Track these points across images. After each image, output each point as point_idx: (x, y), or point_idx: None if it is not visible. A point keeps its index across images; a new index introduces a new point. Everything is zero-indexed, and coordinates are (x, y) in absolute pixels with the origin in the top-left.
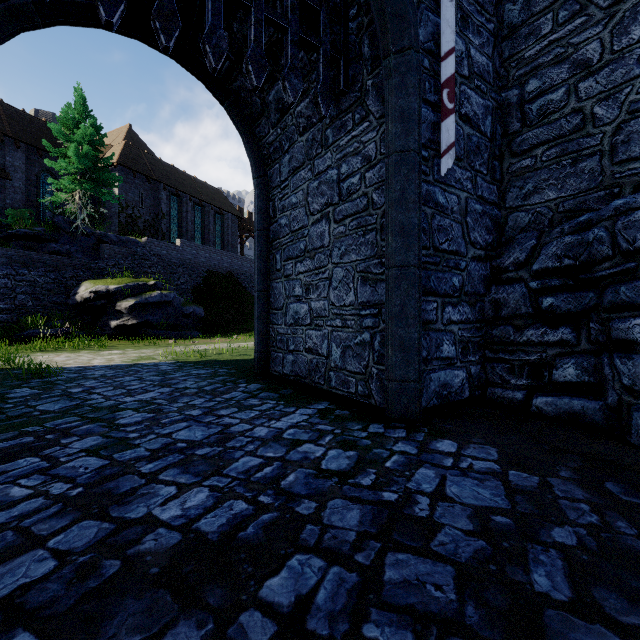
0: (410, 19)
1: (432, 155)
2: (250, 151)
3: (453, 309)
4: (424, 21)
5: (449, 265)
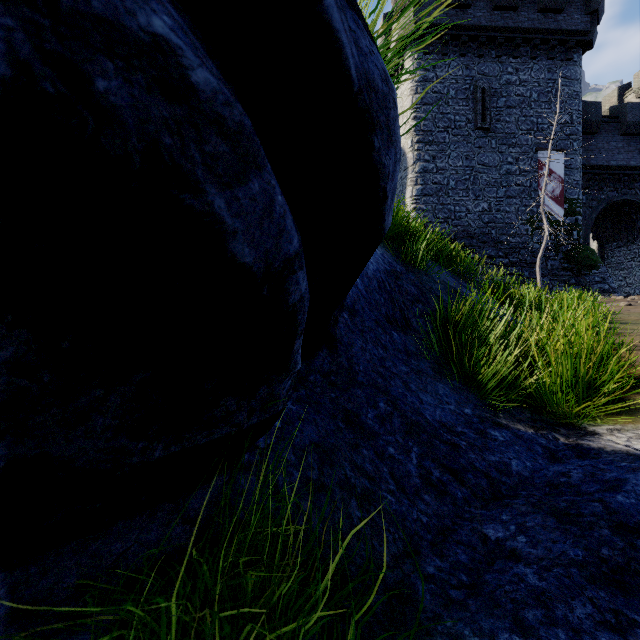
0: None
1: None
2: (598, 240)
3: None
4: None
5: None
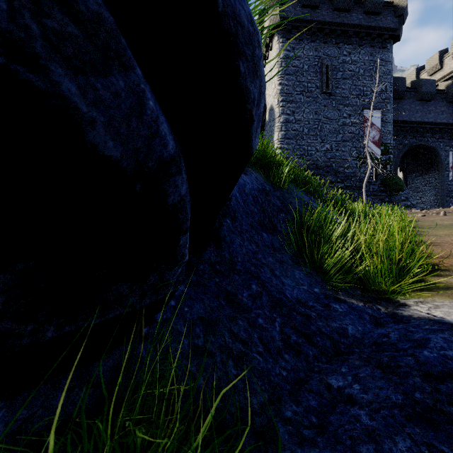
0: (443, 164)
1: (447, 178)
2: (403, 172)
3: (452, 199)
4: (446, 160)
5: (451, 192)
